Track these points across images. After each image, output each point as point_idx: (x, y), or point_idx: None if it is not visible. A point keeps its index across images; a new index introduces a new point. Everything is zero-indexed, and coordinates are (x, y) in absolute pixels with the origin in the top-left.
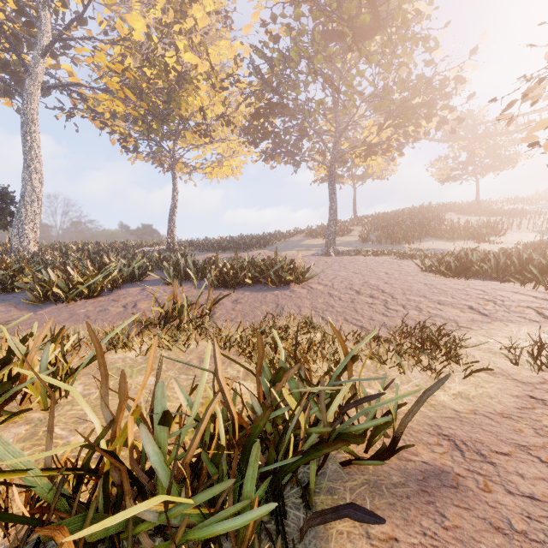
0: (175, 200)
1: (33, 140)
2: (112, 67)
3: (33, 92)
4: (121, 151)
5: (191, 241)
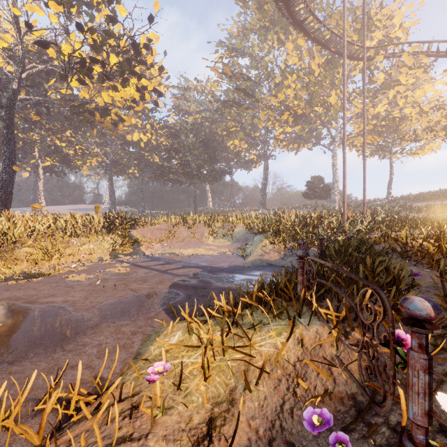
0: (392, 176)
1: (336, 166)
2: (367, 128)
3: (336, 148)
4: (357, 155)
5: (401, 197)
